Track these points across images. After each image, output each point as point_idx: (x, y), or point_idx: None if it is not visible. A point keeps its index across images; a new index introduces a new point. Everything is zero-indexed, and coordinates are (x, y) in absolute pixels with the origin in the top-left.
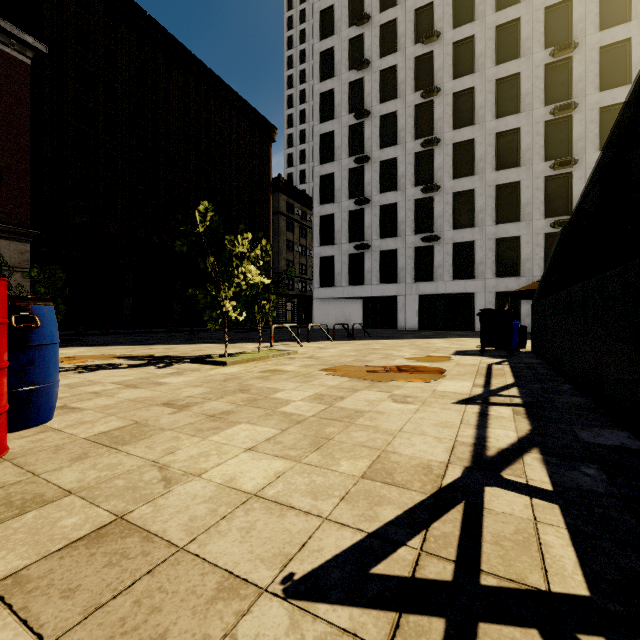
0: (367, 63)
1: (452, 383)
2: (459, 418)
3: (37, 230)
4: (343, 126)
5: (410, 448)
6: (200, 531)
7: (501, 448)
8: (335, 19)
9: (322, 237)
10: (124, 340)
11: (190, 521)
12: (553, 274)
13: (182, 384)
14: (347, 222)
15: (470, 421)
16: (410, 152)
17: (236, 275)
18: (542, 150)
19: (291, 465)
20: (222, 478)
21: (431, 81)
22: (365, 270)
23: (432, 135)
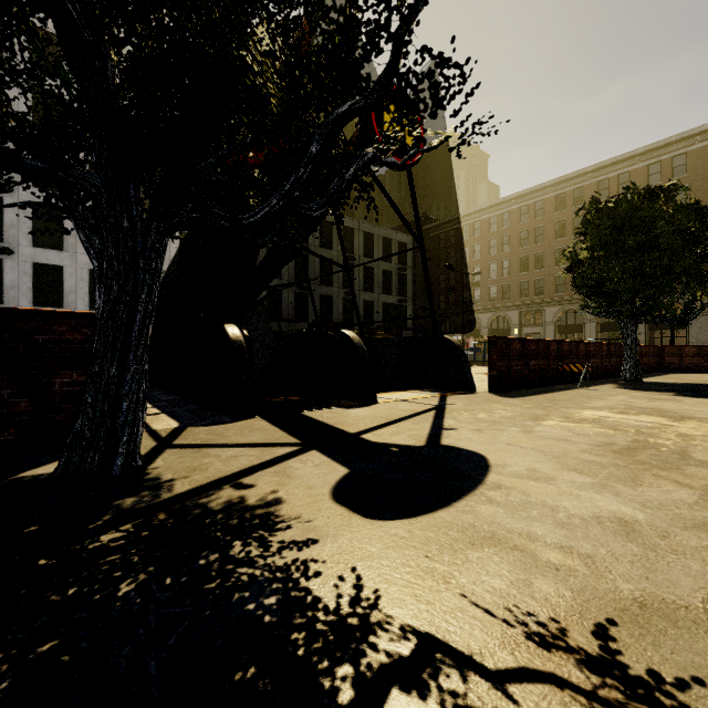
0: None
1: None
2: None
3: None
4: None
5: None
6: None
7: None
8: None
9: None
10: None
11: None
12: None
13: None
14: None
15: None
16: None
17: None
18: None
19: None
20: None
21: None
22: None
23: None
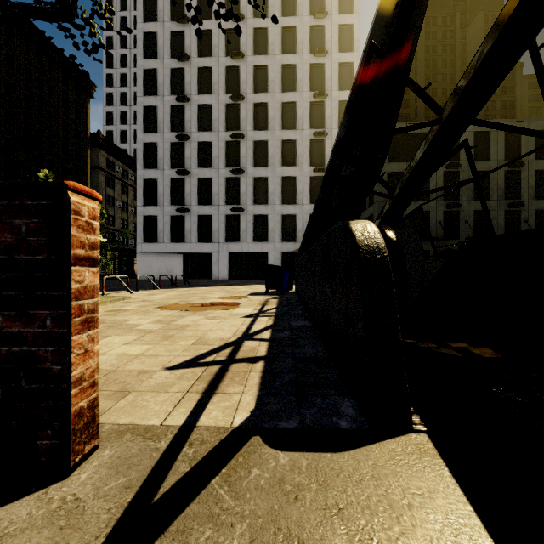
0: (187, 57)
1: (243, 309)
2: (241, 323)
3: None
4: (166, 104)
5: (215, 334)
6: (119, 366)
7: (256, 330)
8: (158, 8)
9: (145, 198)
10: None
11: (111, 365)
12: (304, 244)
13: None
14: (169, 188)
15: (246, 323)
16: (222, 140)
17: None
18: (309, 158)
19: (154, 346)
20: (117, 353)
21: (238, 89)
22: (185, 230)
23: (239, 130)
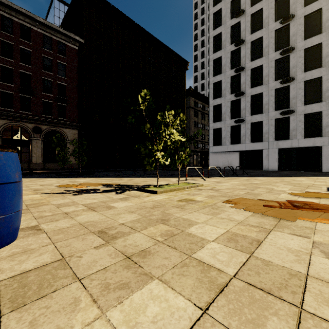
0: (242, 12)
1: None
2: None
3: (80, 124)
4: (227, 52)
5: None
6: None
7: None
8: None
9: (214, 117)
10: (112, 174)
11: None
12: None
13: (123, 209)
14: (229, 107)
15: None
16: (272, 60)
17: (164, 136)
18: None
19: None
20: None
21: (287, 12)
22: (241, 135)
23: (288, 46)
